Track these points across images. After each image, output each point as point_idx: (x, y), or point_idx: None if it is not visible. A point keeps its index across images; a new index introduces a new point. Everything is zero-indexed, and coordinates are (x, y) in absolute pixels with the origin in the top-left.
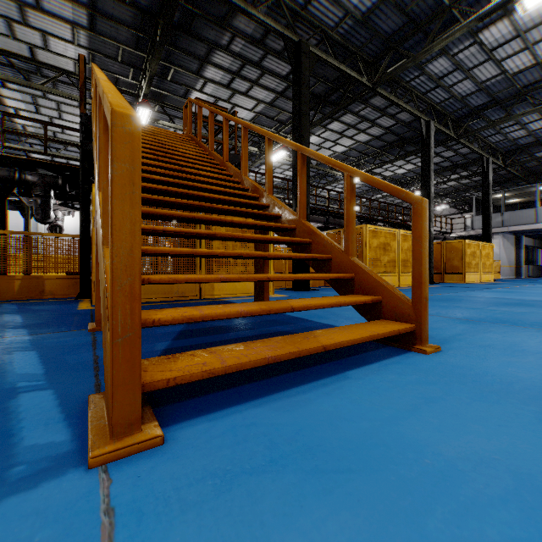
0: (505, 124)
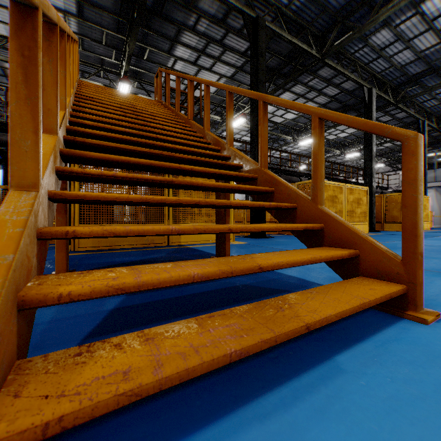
0: (439, 90)
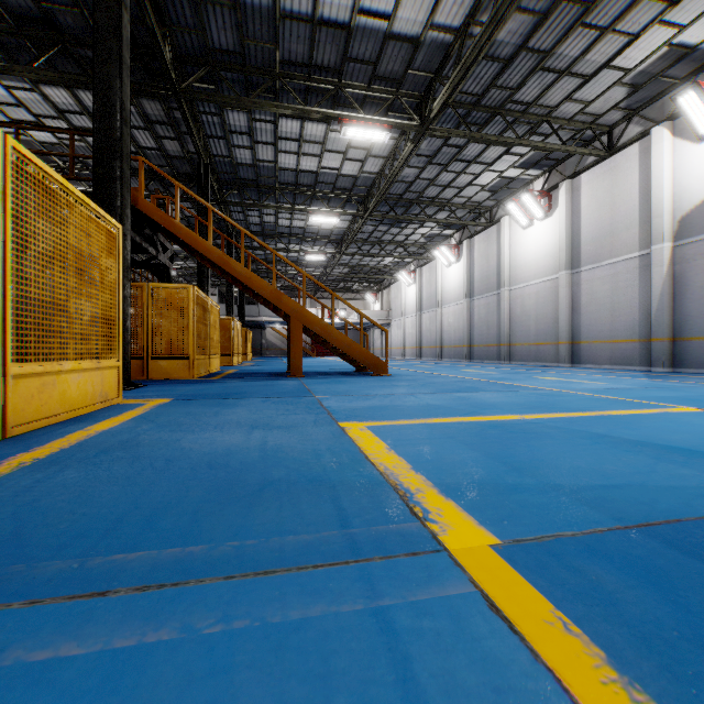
0: (258, 245)
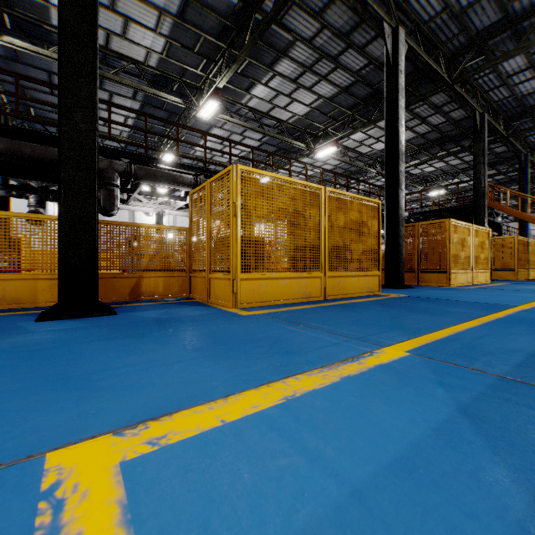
0: None
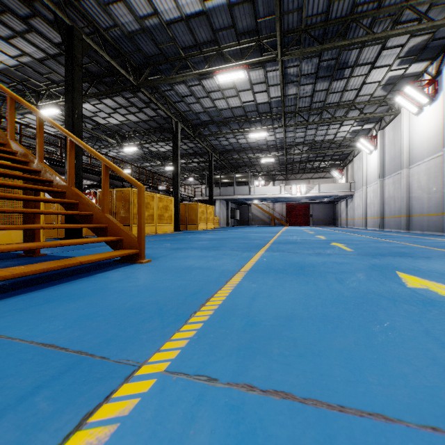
0: (219, 136)
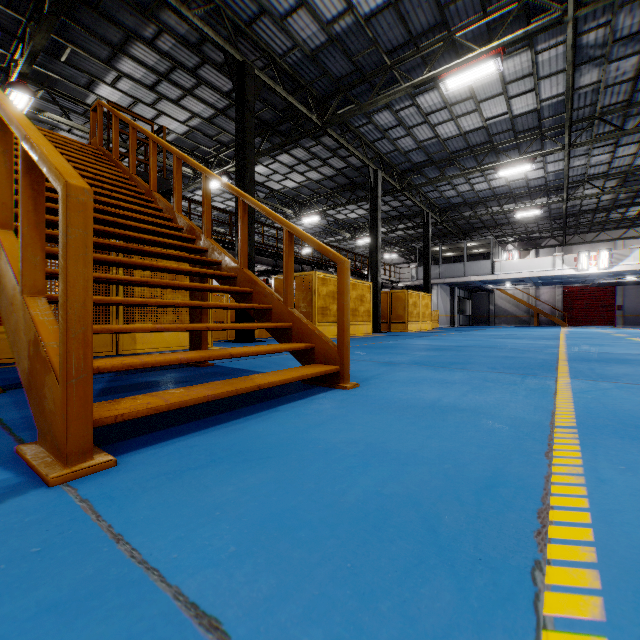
0: (440, 183)
